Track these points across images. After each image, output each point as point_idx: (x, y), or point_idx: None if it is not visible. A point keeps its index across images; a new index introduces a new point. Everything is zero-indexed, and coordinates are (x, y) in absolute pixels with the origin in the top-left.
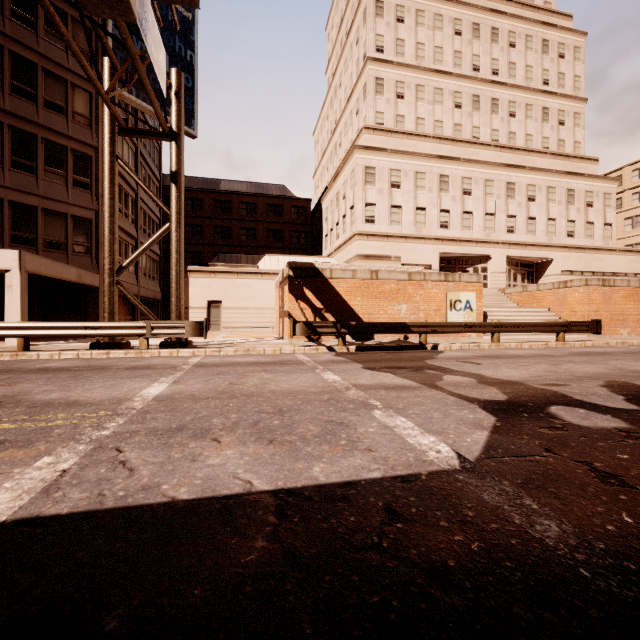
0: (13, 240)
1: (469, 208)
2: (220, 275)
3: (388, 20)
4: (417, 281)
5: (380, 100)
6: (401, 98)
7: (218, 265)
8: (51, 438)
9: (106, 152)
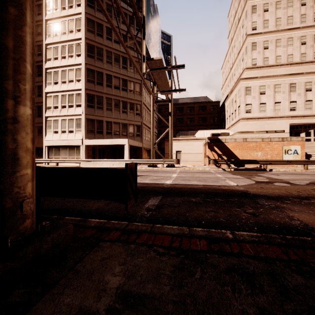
0: (122, 134)
1: (310, 98)
2: (180, 141)
3: (259, 13)
4: (266, 142)
5: (254, 53)
6: (266, 49)
7: (179, 137)
8: (165, 179)
9: (151, 109)
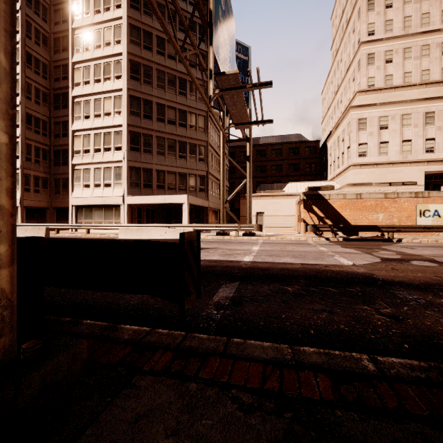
0: (179, 189)
1: None
2: (263, 197)
3: (378, 10)
4: (391, 198)
5: (371, 69)
6: (389, 62)
7: (261, 192)
8: (242, 254)
9: (221, 152)
